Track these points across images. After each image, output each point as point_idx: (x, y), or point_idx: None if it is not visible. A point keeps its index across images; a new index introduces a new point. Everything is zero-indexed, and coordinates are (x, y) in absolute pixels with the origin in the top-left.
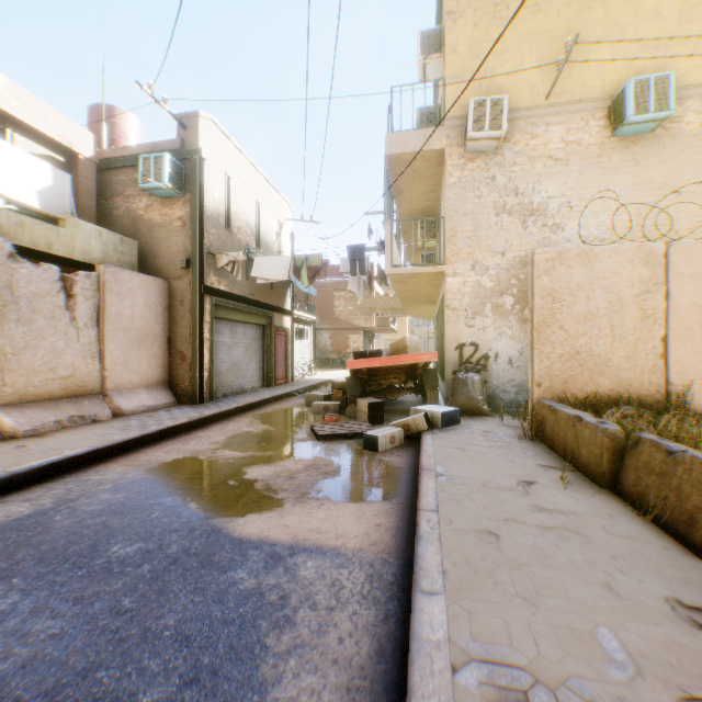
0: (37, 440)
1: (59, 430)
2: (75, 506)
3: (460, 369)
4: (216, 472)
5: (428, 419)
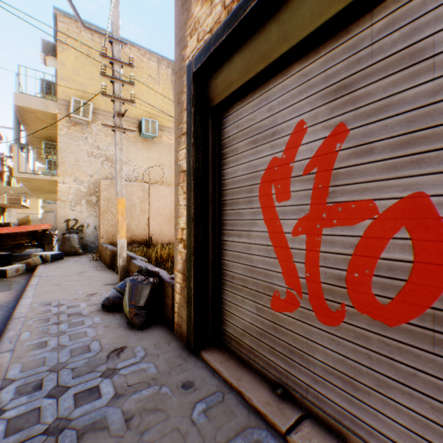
0: None
1: None
2: None
3: (67, 232)
4: None
5: (43, 258)
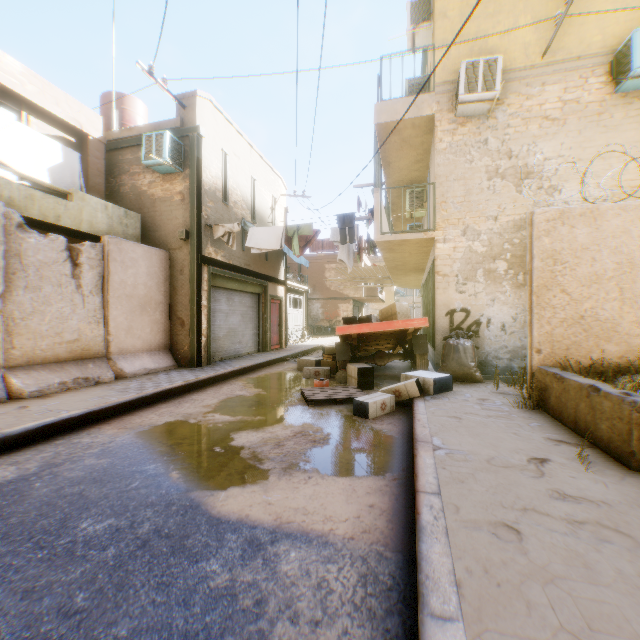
0: (40, 401)
1: (63, 391)
2: (58, 471)
3: (450, 335)
4: (204, 437)
5: (419, 385)
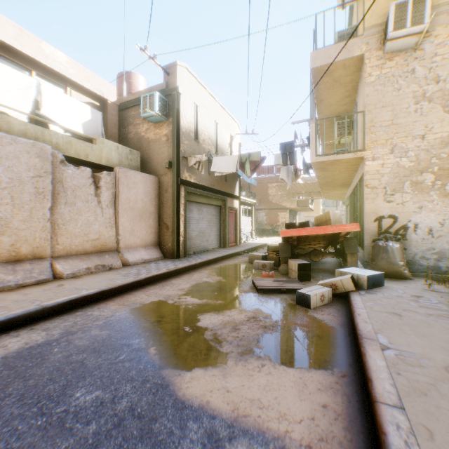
0: (72, 281)
1: (88, 274)
2: (71, 339)
3: (379, 237)
4: (177, 316)
5: (354, 281)
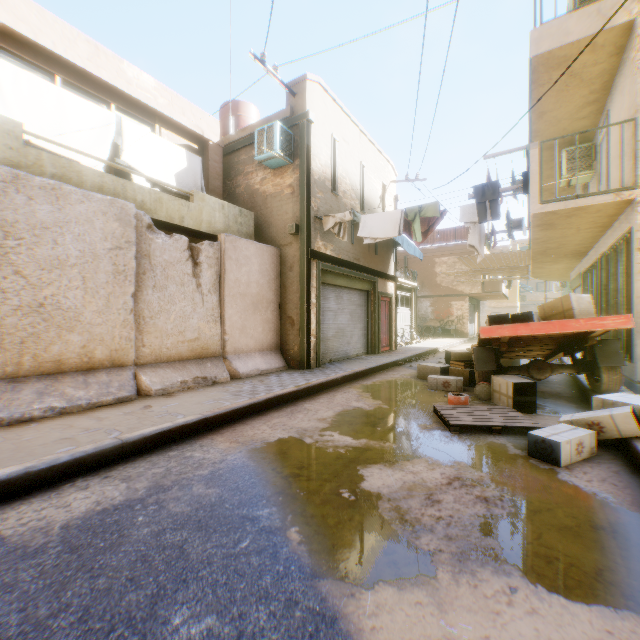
0: (162, 400)
1: (183, 390)
2: (163, 499)
3: None
4: (325, 468)
5: (635, 419)
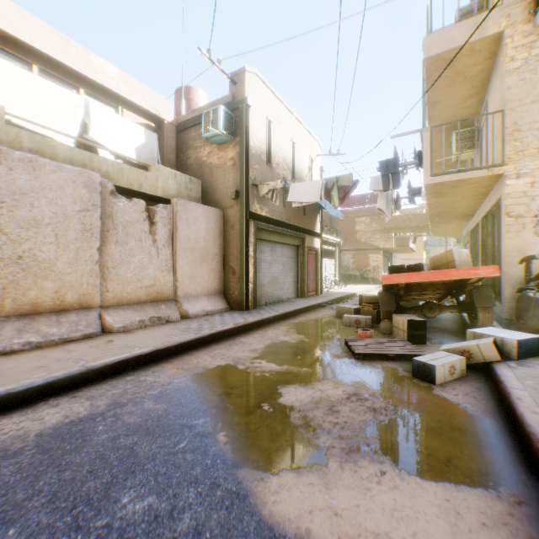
0: (123, 336)
1: (141, 328)
2: (119, 413)
3: (527, 286)
4: (252, 388)
5: (496, 347)
